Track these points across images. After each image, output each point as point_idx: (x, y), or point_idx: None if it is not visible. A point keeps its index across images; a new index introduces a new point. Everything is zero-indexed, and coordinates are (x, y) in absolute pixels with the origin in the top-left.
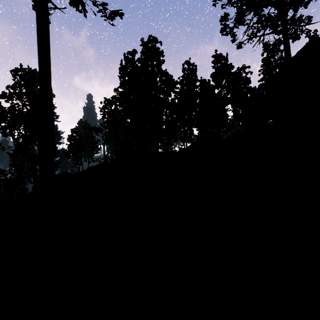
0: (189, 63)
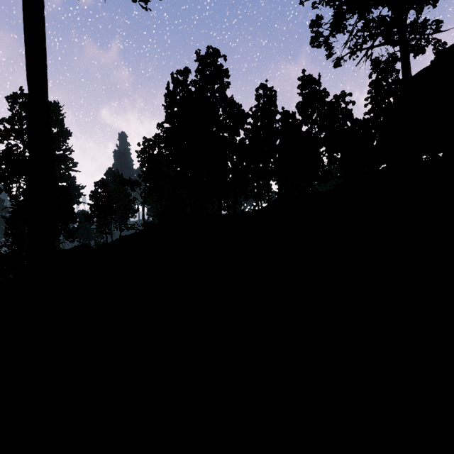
0: (265, 87)
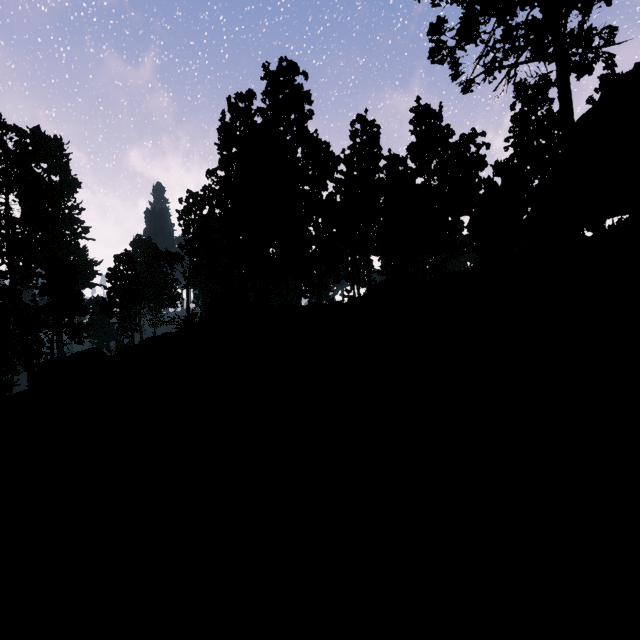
0: (364, 120)
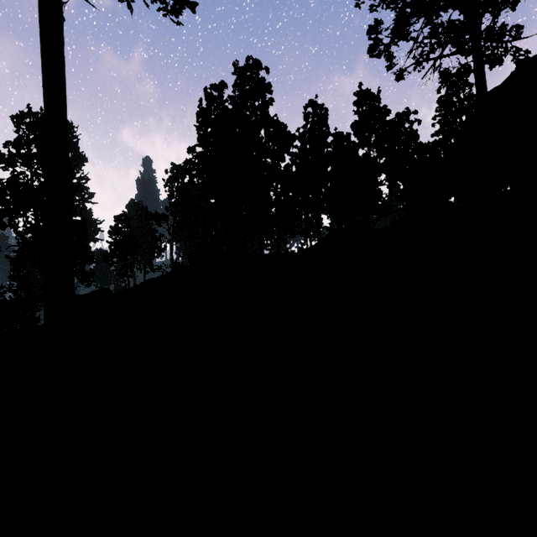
0: (315, 104)
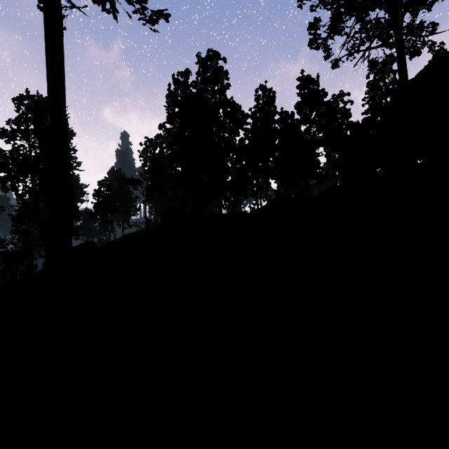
0: (264, 88)
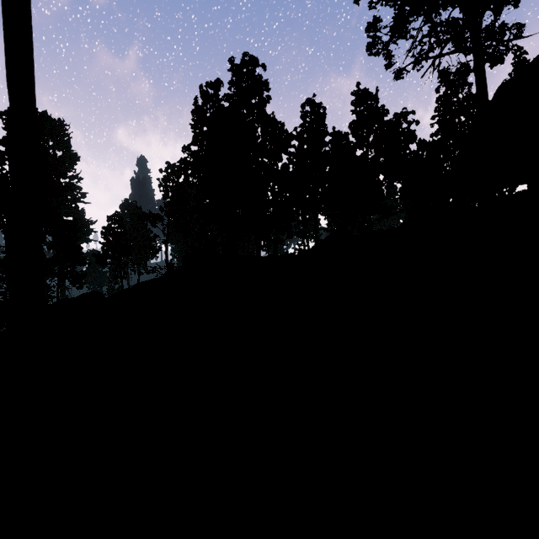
0: (312, 103)
